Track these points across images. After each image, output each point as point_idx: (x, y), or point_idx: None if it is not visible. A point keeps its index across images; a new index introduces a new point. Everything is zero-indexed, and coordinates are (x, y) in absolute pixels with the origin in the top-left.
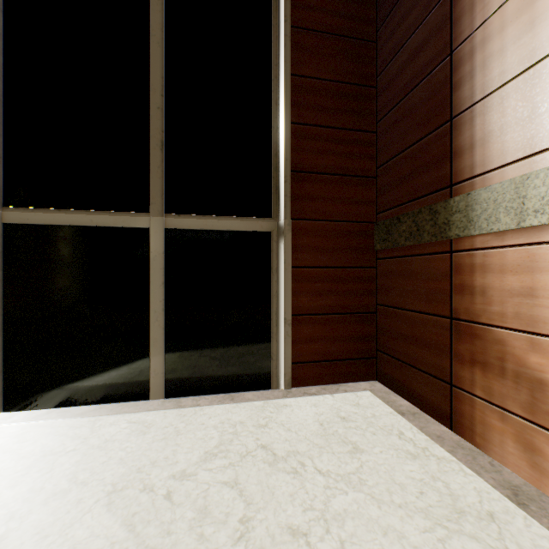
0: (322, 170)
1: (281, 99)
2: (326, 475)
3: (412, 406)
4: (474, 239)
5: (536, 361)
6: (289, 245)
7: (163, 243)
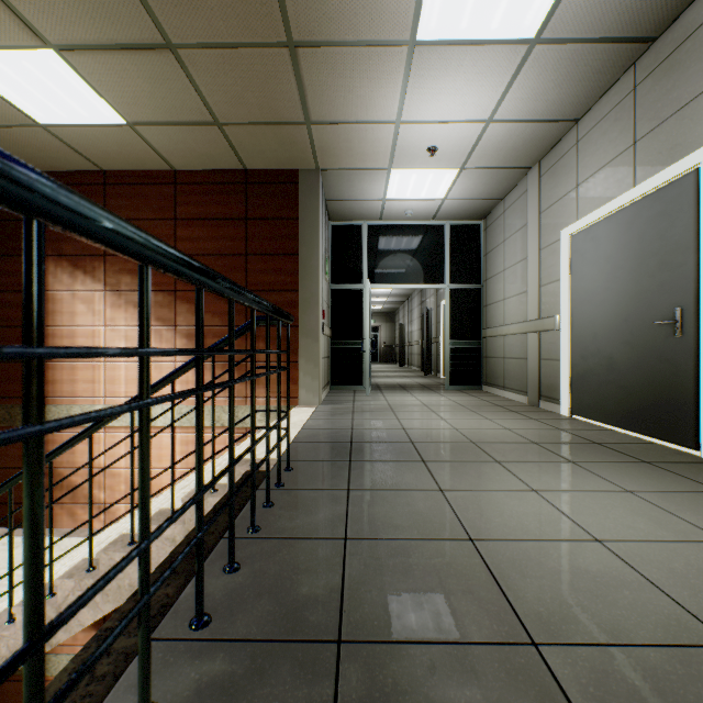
0: None
1: None
2: None
3: (7, 528)
4: None
5: (76, 479)
6: None
7: None
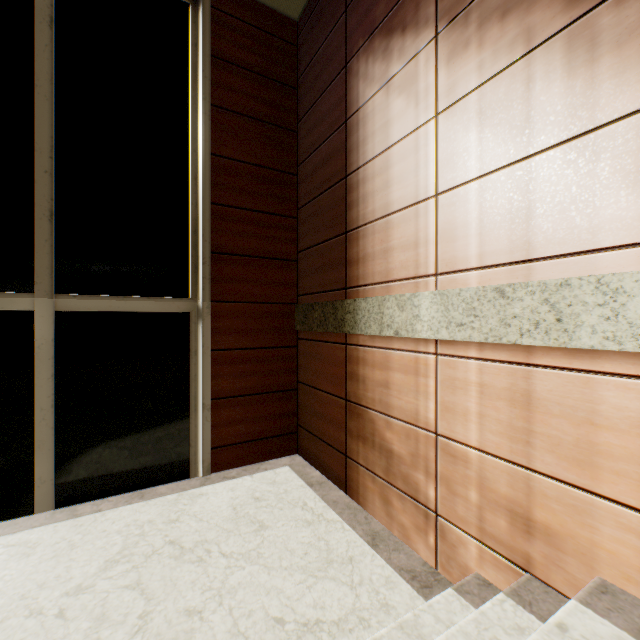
0: (244, 252)
1: (200, 176)
2: (229, 557)
3: (322, 476)
4: (359, 337)
5: (389, 436)
6: (209, 328)
7: (53, 328)
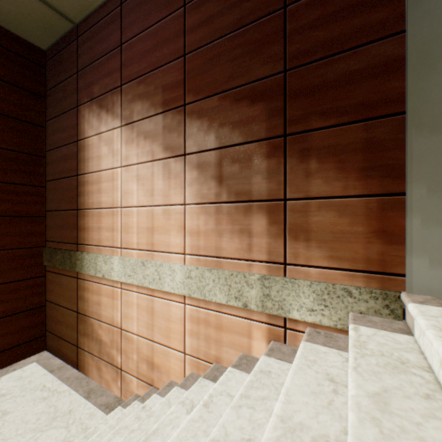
0: None
1: None
2: None
3: (63, 362)
4: (85, 275)
5: (101, 332)
6: None
7: None
